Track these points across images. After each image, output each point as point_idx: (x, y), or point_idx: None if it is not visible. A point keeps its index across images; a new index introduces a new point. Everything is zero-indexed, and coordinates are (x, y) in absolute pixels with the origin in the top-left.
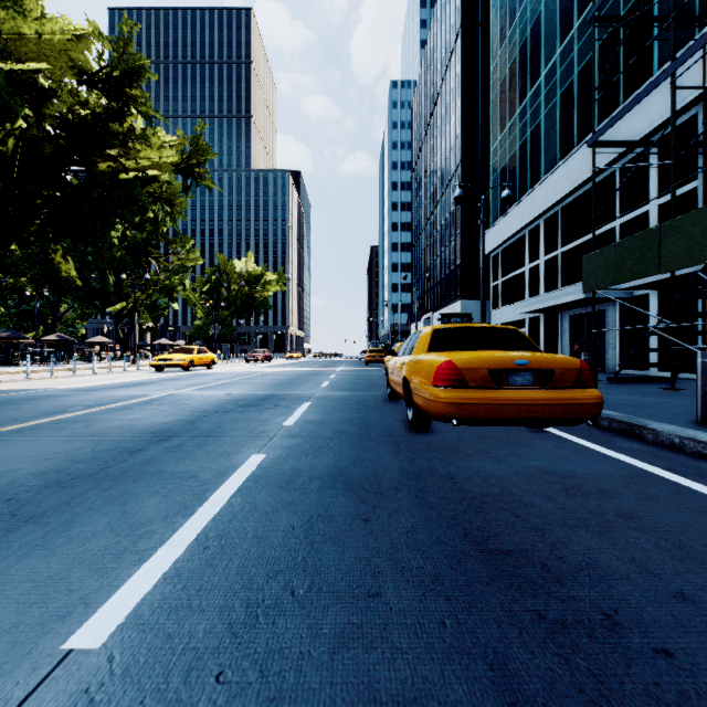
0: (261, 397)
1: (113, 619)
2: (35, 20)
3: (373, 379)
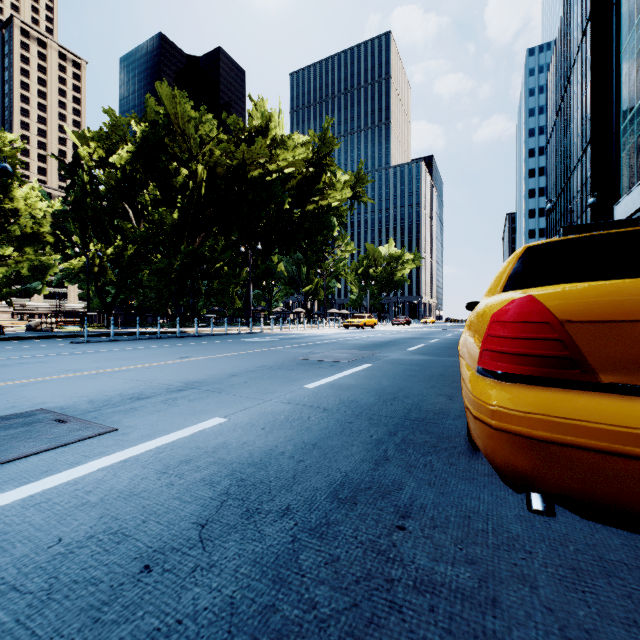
0: (415, 337)
1: (410, 349)
2: (292, 149)
3: None
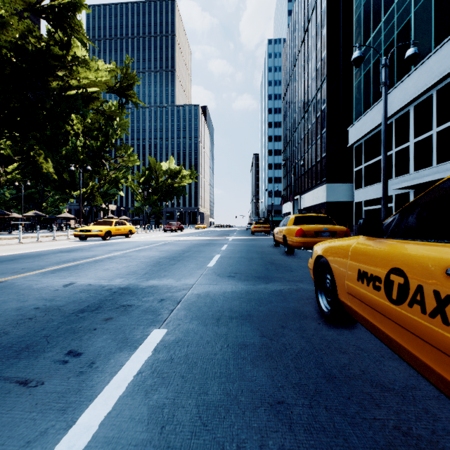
0: (97, 298)
1: None
2: None
3: (265, 252)
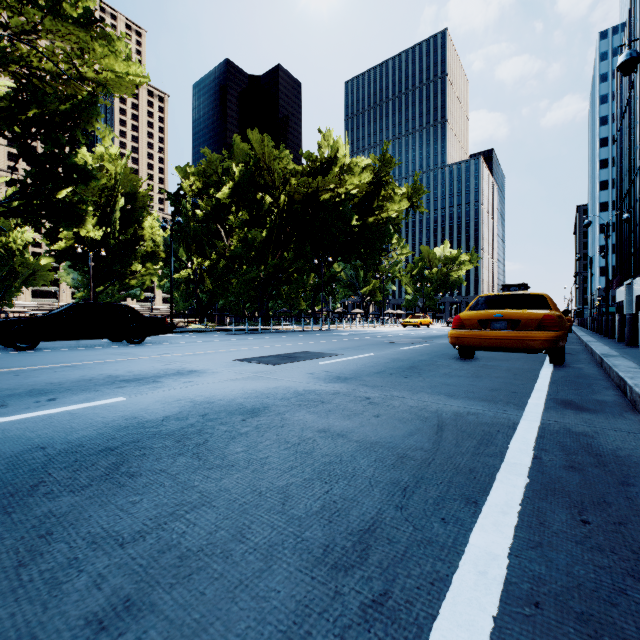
0: None
1: None
2: (357, 175)
3: None
